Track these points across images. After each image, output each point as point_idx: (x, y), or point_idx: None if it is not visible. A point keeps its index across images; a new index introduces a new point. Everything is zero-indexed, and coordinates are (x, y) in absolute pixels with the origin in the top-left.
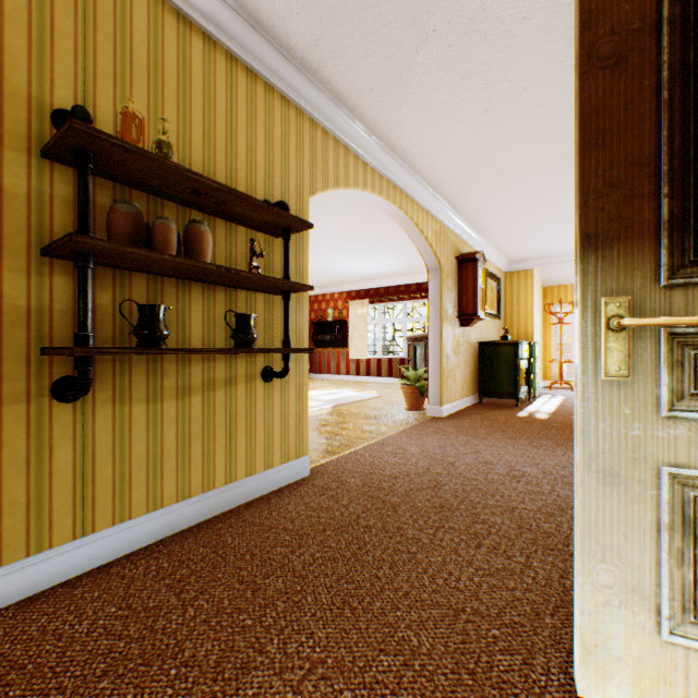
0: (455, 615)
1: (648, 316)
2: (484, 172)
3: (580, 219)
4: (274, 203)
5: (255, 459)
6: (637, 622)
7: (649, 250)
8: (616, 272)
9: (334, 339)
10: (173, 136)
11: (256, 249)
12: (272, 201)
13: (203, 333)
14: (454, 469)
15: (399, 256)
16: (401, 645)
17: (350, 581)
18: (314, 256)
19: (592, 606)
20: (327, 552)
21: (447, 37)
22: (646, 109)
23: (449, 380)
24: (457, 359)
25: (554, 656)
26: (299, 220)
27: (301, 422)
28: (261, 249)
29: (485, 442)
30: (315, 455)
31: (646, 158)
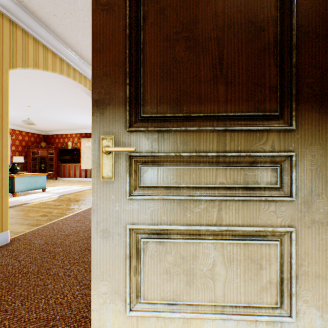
0: (46, 325)
1: (122, 147)
2: None
3: (93, 91)
4: None
5: None
6: (118, 309)
7: (123, 112)
8: (109, 122)
9: (72, 158)
10: None
11: None
12: None
13: None
14: None
15: None
16: None
17: None
18: (54, 112)
19: (99, 306)
20: None
21: None
22: (122, 37)
23: None
24: None
25: None
26: None
27: (1, 210)
28: None
29: None
30: (24, 228)
31: (122, 63)
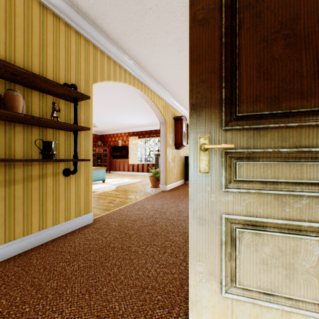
0: (142, 291)
1: (217, 144)
2: (183, 80)
3: (190, 97)
4: (70, 85)
5: (59, 216)
6: (213, 288)
7: (218, 113)
8: (205, 122)
9: (122, 155)
10: (2, 43)
11: (60, 108)
12: (69, 84)
13: (24, 151)
14: (164, 215)
15: (150, 117)
16: (110, 311)
17: (94, 278)
18: (110, 115)
19: (195, 283)
20: (87, 263)
21: (157, 12)
22: (216, 46)
23: (170, 173)
24: (174, 164)
25: (183, 306)
26: (81, 94)
27: (88, 196)
28: (59, 107)
29: (182, 201)
30: (99, 211)
31: (216, 69)
